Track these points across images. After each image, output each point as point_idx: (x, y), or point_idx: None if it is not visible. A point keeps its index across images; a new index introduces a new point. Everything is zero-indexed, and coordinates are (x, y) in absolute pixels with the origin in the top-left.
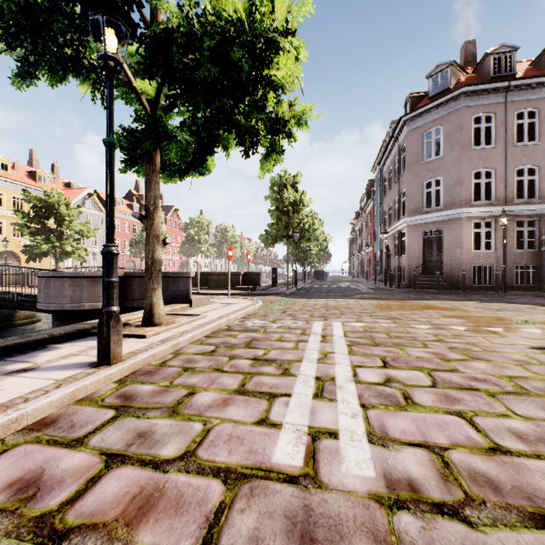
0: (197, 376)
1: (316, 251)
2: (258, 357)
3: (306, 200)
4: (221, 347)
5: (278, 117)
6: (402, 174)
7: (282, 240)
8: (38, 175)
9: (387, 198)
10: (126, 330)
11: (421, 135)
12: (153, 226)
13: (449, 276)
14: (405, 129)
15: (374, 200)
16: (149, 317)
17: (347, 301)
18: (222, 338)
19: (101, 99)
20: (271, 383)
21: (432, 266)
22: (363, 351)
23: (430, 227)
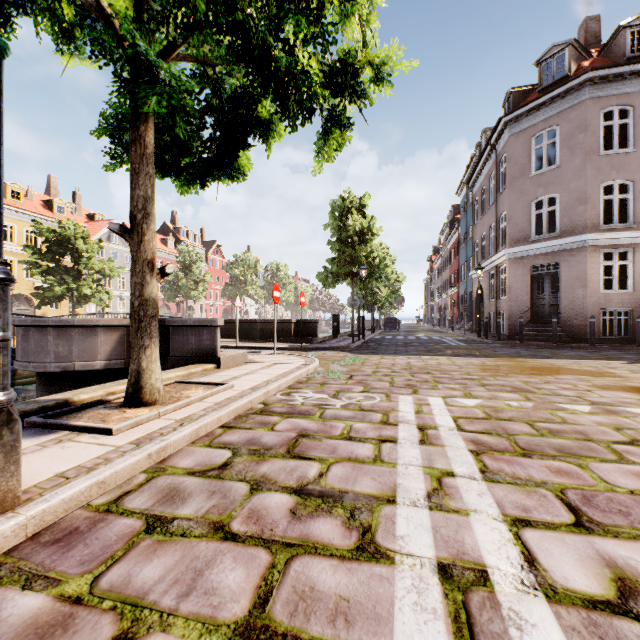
0: (166, 555)
1: (387, 294)
2: (307, 484)
3: (375, 228)
4: (243, 455)
5: (344, 63)
6: (501, 192)
7: (345, 279)
8: (56, 205)
9: (480, 226)
10: (92, 415)
11: (529, 140)
12: (142, 244)
13: (568, 324)
14: (506, 134)
15: (459, 230)
16: (135, 391)
17: (437, 359)
18: (250, 431)
19: (55, 36)
20: (333, 594)
21: (543, 311)
22: (508, 470)
23: (541, 260)
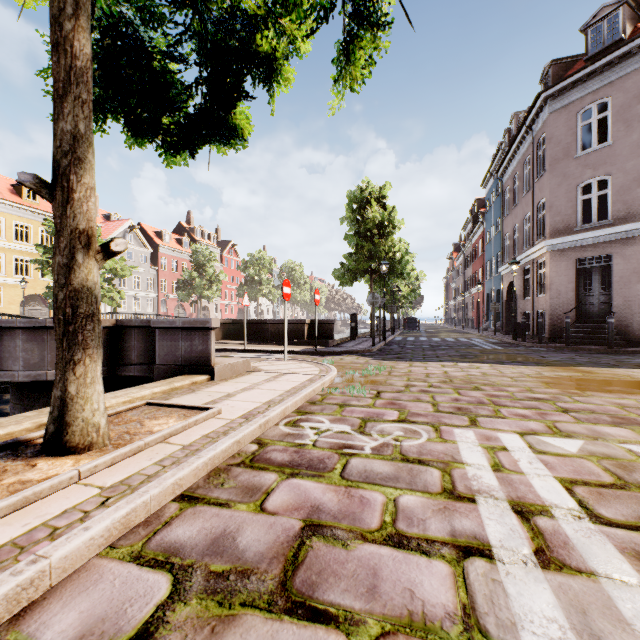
0: None
1: (407, 292)
2: None
3: (397, 220)
4: (190, 596)
5: None
6: (539, 177)
7: (363, 276)
8: None
9: (511, 217)
10: None
11: (574, 116)
12: (69, 205)
13: (623, 325)
14: (546, 111)
15: (484, 224)
16: (57, 430)
17: (478, 367)
18: (223, 510)
19: None
20: None
21: (591, 310)
22: None
23: (589, 252)
